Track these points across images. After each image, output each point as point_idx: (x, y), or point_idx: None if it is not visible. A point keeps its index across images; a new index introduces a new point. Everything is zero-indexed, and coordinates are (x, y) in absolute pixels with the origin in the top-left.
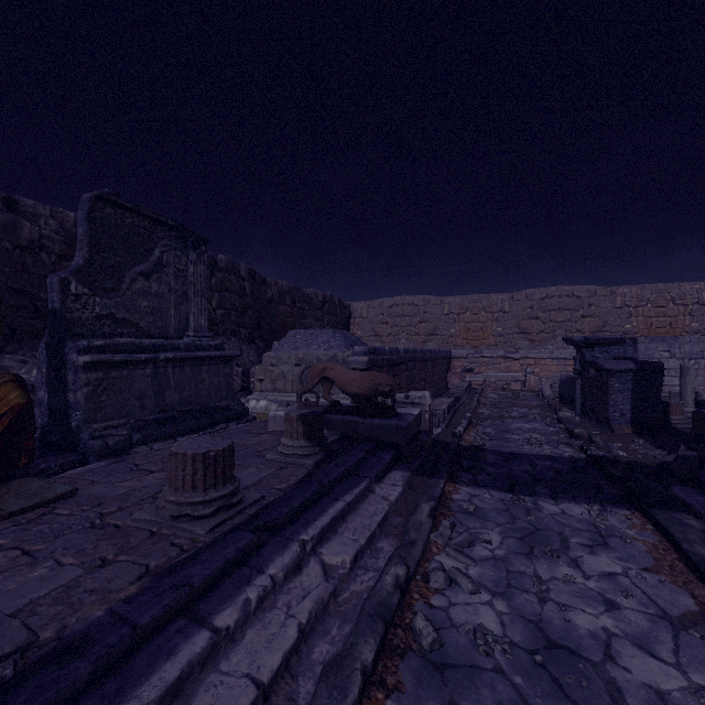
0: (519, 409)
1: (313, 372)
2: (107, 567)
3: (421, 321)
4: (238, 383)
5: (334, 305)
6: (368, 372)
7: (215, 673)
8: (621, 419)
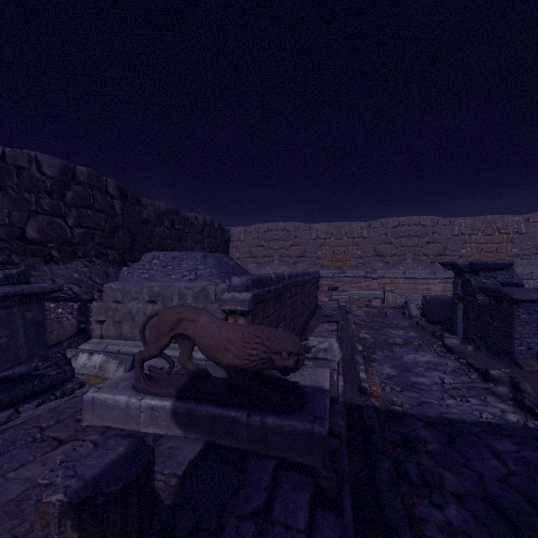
0: (395, 331)
1: (159, 326)
2: None
3: (292, 244)
4: (73, 324)
5: (214, 229)
6: (255, 328)
7: None
8: (527, 352)
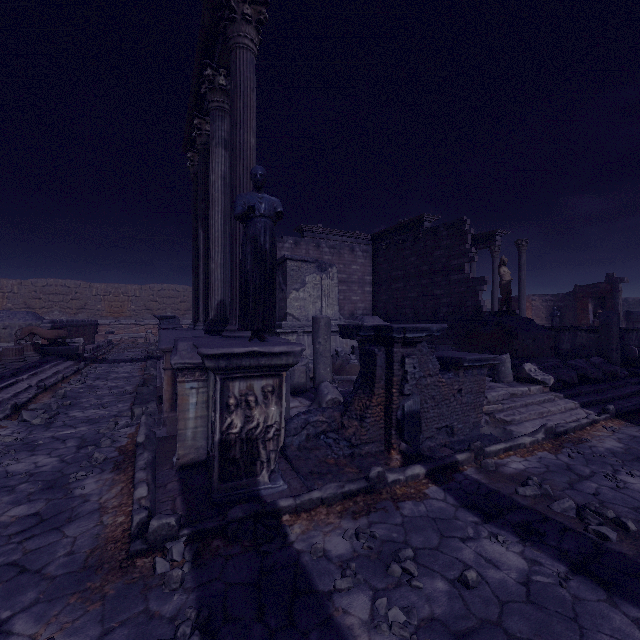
0: (135, 349)
1: (26, 331)
2: (7, 366)
3: (73, 298)
4: None
5: None
6: (55, 330)
7: (46, 372)
8: None
